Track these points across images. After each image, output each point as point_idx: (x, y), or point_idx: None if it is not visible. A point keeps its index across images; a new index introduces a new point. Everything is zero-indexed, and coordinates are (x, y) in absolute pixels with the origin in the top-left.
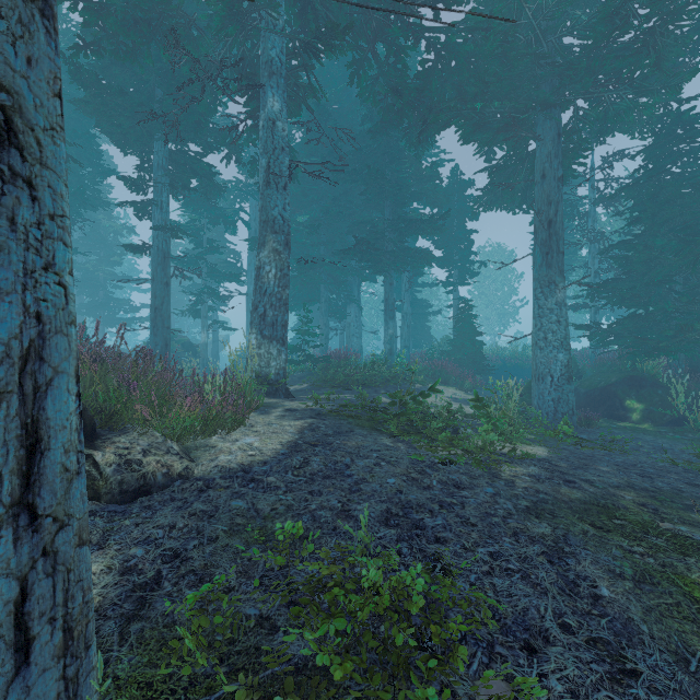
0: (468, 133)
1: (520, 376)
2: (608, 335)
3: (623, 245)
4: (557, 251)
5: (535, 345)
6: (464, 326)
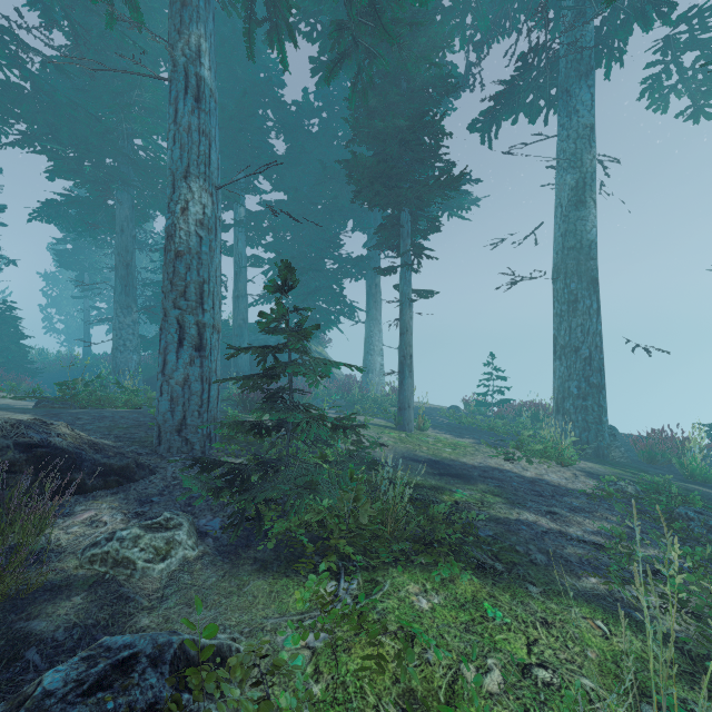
0: (62, 171)
1: (51, 380)
2: (150, 343)
3: (158, 284)
4: (133, 285)
5: (116, 349)
6: (7, 328)
